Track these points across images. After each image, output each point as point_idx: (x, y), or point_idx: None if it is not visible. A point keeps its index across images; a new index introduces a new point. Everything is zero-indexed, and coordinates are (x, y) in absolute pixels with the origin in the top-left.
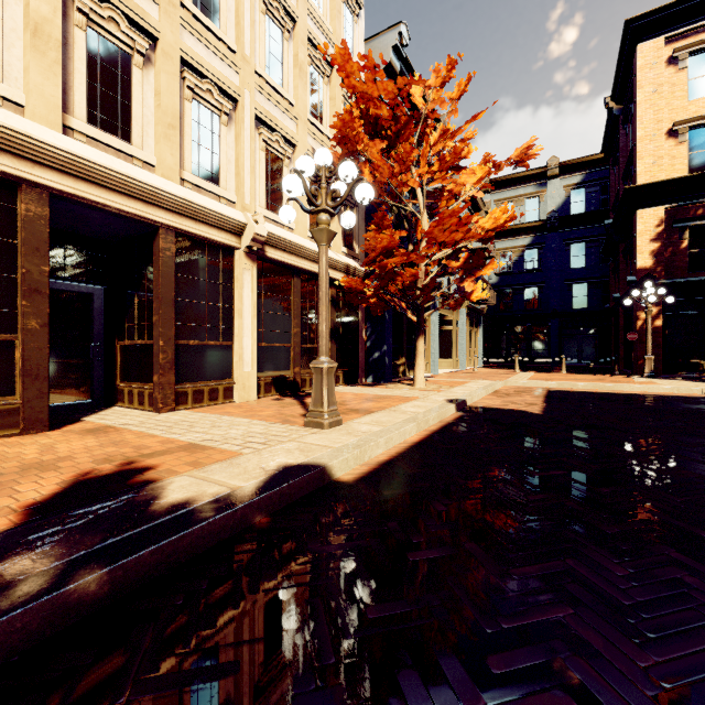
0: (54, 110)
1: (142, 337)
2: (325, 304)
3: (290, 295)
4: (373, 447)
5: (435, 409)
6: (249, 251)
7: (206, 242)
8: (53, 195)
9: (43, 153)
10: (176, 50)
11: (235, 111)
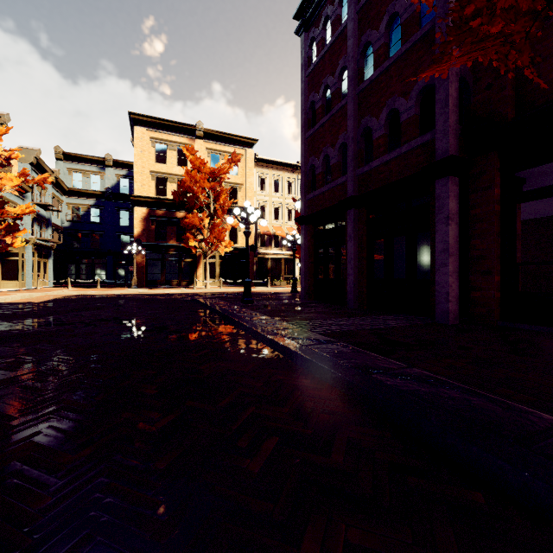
0: None
1: None
2: None
3: None
4: None
5: None
6: None
7: None
8: None
9: None
10: None
11: None
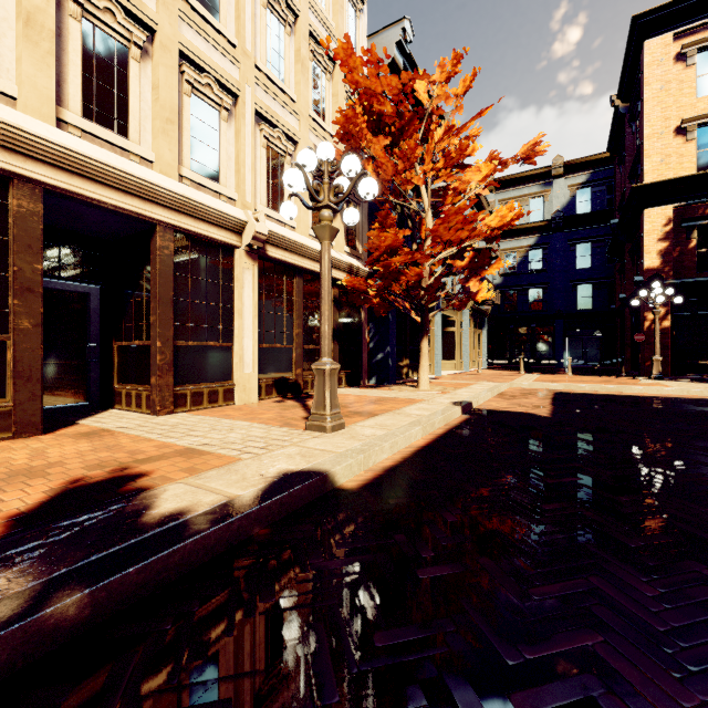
0: (47, 103)
1: (140, 338)
2: (327, 303)
3: (291, 295)
4: (378, 452)
5: (441, 411)
6: (250, 250)
7: (205, 241)
8: (46, 191)
9: (35, 147)
10: (175, 42)
11: (235, 107)
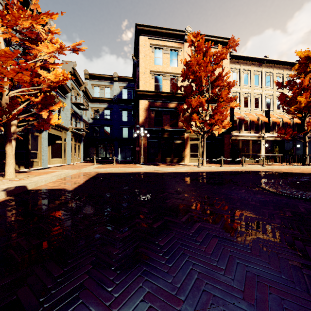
0: None
1: None
2: None
3: None
4: None
5: None
6: None
7: None
8: None
9: None
10: None
11: None
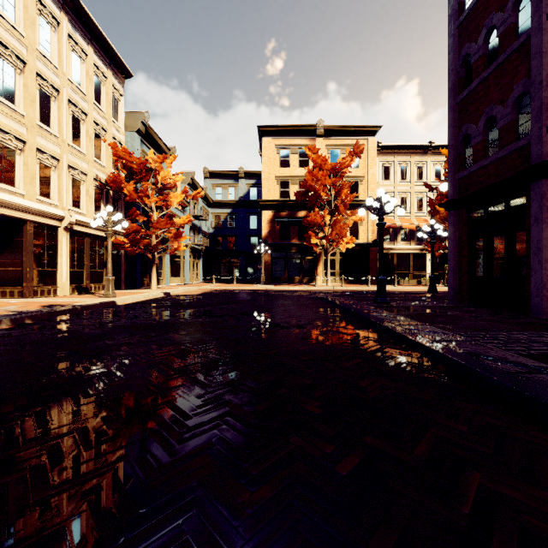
0: None
1: (13, 267)
2: (111, 258)
3: (84, 246)
4: (128, 300)
5: (154, 294)
6: (66, 228)
7: (46, 225)
8: None
9: None
10: (35, 145)
11: (58, 164)
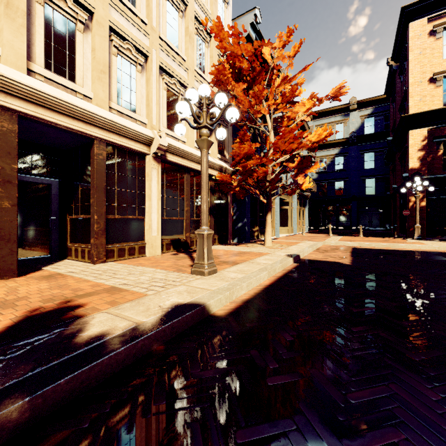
0: (21, 58)
1: (84, 213)
2: (205, 190)
3: (183, 186)
4: (239, 290)
5: (280, 261)
6: (155, 156)
7: (127, 150)
8: (20, 116)
9: (13, 87)
10: (106, 21)
11: (146, 63)
